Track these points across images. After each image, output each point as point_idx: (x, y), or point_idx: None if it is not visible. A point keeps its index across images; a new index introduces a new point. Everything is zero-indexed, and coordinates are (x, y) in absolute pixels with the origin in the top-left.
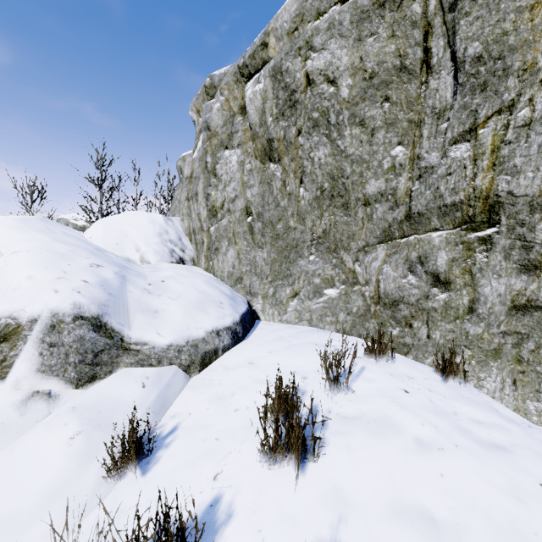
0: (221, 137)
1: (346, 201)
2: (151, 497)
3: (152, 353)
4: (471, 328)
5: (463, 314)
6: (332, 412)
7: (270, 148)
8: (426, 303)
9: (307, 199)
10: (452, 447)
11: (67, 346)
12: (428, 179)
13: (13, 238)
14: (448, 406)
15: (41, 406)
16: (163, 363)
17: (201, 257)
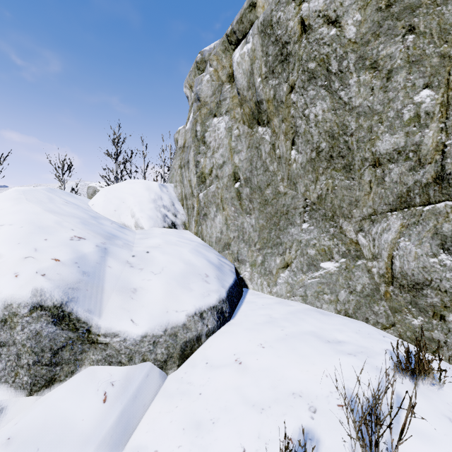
0: (210, 106)
1: (349, 163)
2: None
3: (123, 347)
4: None
5: None
6: None
7: (258, 111)
8: None
9: (300, 162)
10: None
11: (19, 345)
12: None
13: (6, 210)
14: None
15: None
16: (135, 360)
17: (191, 221)
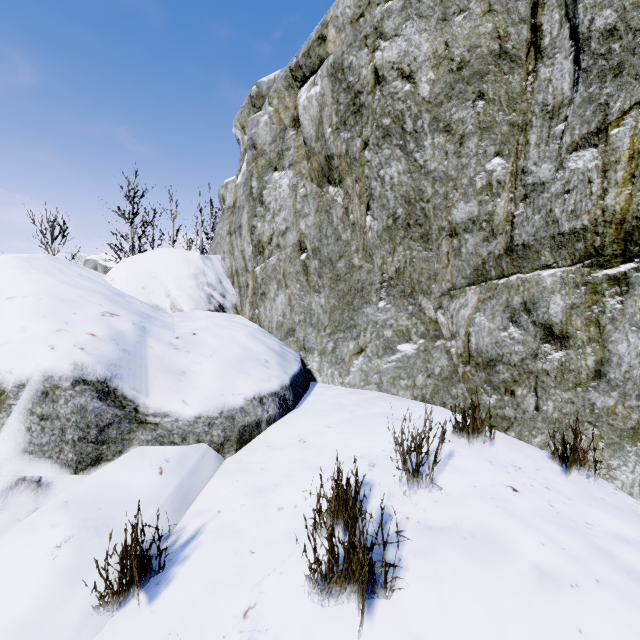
0: (269, 156)
1: (426, 232)
2: (156, 639)
3: (175, 427)
4: (598, 398)
5: (587, 380)
6: (411, 519)
7: (329, 167)
8: (534, 364)
9: (376, 230)
10: (592, 583)
11: (63, 419)
12: (536, 200)
13: (11, 280)
14: (576, 514)
15: (26, 498)
16: (189, 441)
17: (245, 303)
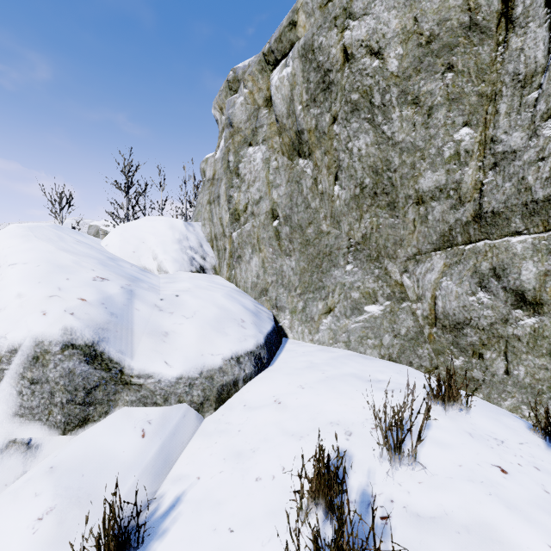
0: (244, 133)
1: (393, 200)
2: None
3: (158, 388)
4: None
5: None
6: (395, 503)
7: (299, 141)
8: (504, 329)
9: (343, 198)
10: None
11: (52, 383)
12: (507, 168)
13: (15, 248)
14: None
15: (15, 461)
16: (171, 401)
17: (223, 265)
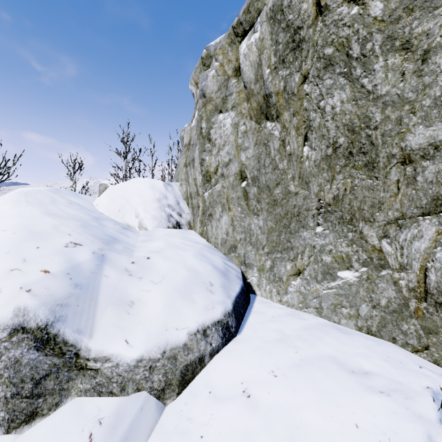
0: (215, 102)
1: (372, 160)
2: None
3: (115, 374)
4: None
5: None
6: None
7: (267, 105)
8: None
9: (313, 159)
10: None
11: None
12: None
13: (3, 214)
14: None
15: None
16: (128, 390)
17: (196, 221)
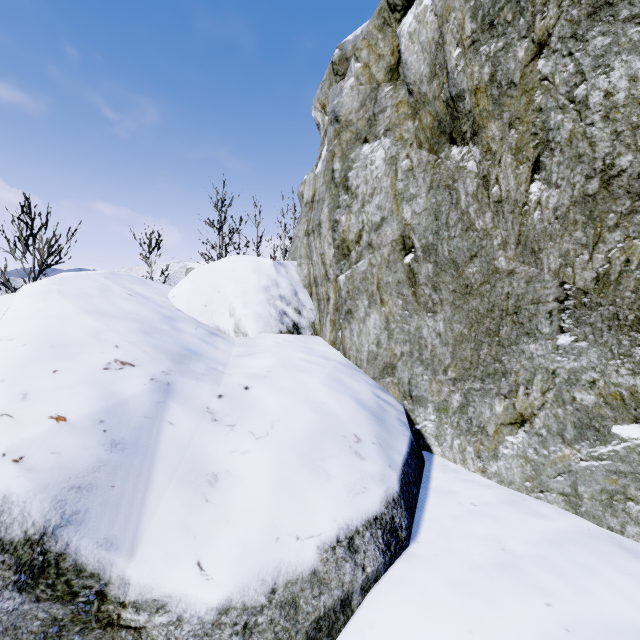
0: (356, 127)
1: None
2: None
3: None
4: None
5: None
6: None
7: (453, 116)
8: None
9: (553, 205)
10: None
11: None
12: None
13: (19, 311)
14: None
15: None
16: None
17: (324, 321)
